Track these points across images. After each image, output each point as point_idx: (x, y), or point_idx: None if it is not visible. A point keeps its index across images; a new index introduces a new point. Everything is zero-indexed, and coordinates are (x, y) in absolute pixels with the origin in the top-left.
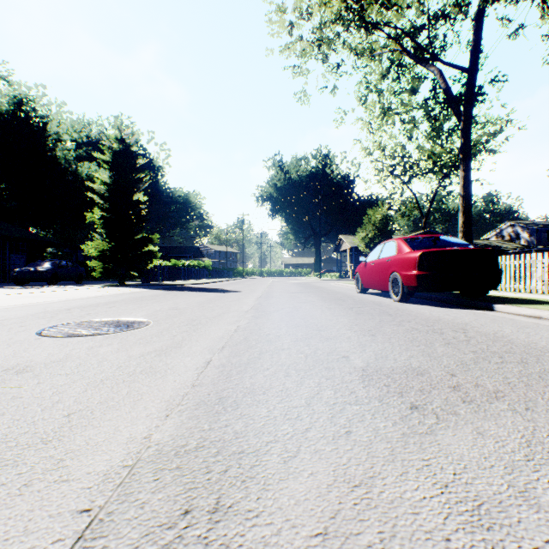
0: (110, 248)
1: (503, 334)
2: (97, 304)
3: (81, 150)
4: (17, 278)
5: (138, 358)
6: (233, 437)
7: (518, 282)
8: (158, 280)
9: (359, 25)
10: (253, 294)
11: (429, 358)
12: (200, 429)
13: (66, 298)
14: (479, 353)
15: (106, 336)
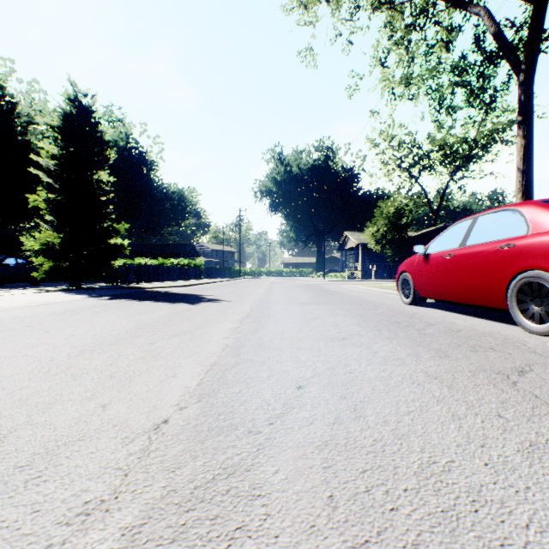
0: (64, 241)
1: None
2: None
3: None
4: None
5: None
6: None
7: None
8: (131, 281)
9: None
10: (237, 308)
11: None
12: None
13: None
14: None
15: None
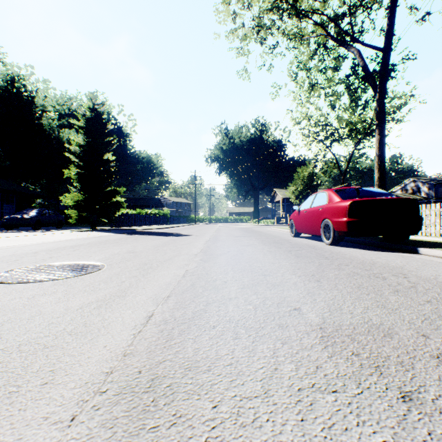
0: (84, 199)
1: None
2: (63, 248)
3: (64, 120)
4: (6, 224)
5: (75, 310)
6: None
7: (429, 228)
8: (124, 225)
9: (292, 12)
10: (203, 238)
11: (387, 311)
12: None
13: (39, 242)
14: (436, 304)
15: (55, 282)
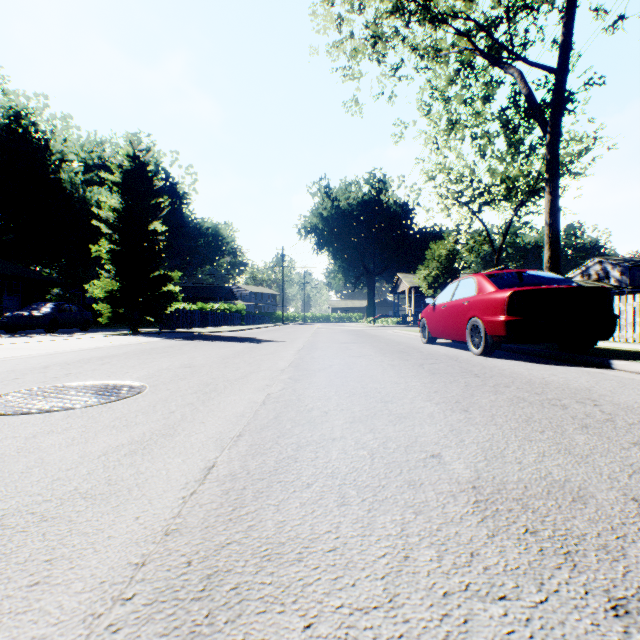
0: (120, 288)
1: None
2: (88, 360)
3: (92, 173)
4: (7, 324)
5: (96, 458)
6: None
7: (624, 330)
8: (180, 326)
9: (423, 16)
10: (293, 345)
11: (574, 460)
12: None
13: (53, 351)
14: None
15: (69, 413)
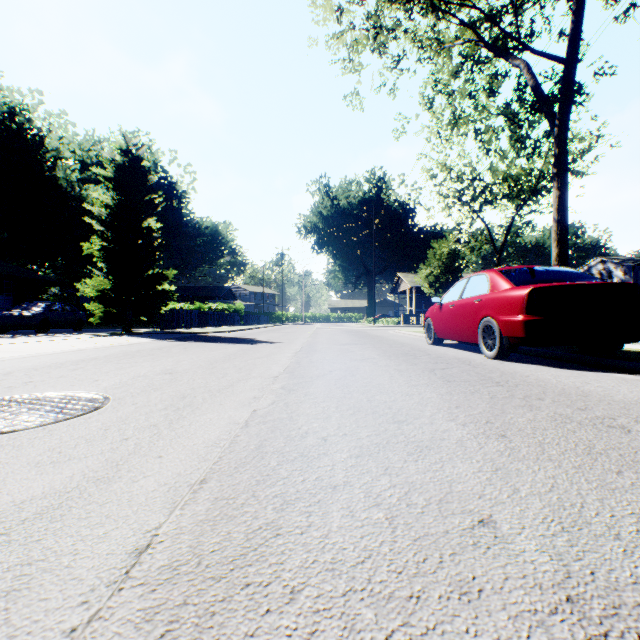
0: (113, 287)
1: None
2: (60, 364)
3: (90, 172)
4: None
5: None
6: None
7: None
8: (175, 326)
9: (427, 5)
10: (290, 347)
11: None
12: None
13: (29, 354)
14: None
15: None
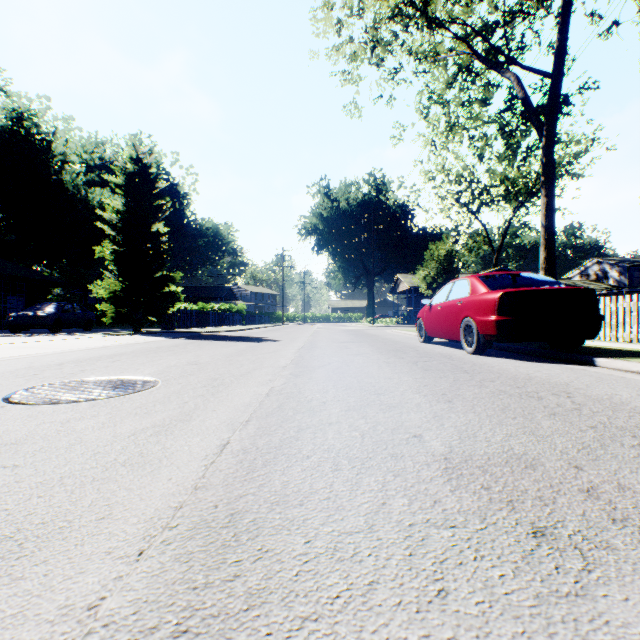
0: (123, 288)
1: (622, 399)
2: (98, 358)
3: (93, 174)
4: (13, 324)
5: (126, 438)
6: (243, 607)
7: (615, 330)
8: (181, 326)
9: (421, 22)
10: (294, 344)
11: (535, 439)
12: (189, 585)
13: (63, 350)
14: (602, 430)
15: (94, 403)
